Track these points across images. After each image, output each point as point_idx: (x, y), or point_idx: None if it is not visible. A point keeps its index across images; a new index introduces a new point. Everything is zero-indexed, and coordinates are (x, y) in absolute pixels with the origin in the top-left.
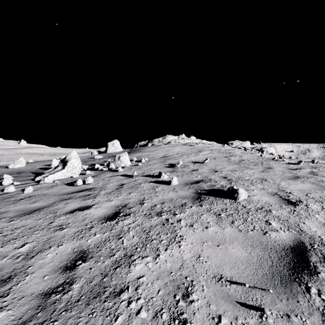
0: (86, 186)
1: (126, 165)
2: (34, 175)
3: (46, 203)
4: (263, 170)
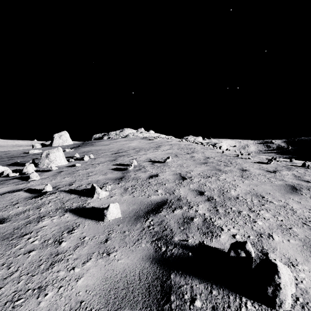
0: None
1: (52, 167)
2: None
3: None
4: (242, 175)
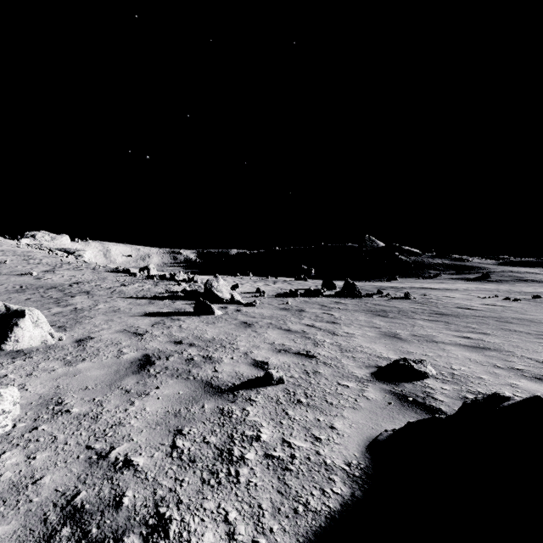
0: None
1: None
2: None
3: None
4: (53, 268)
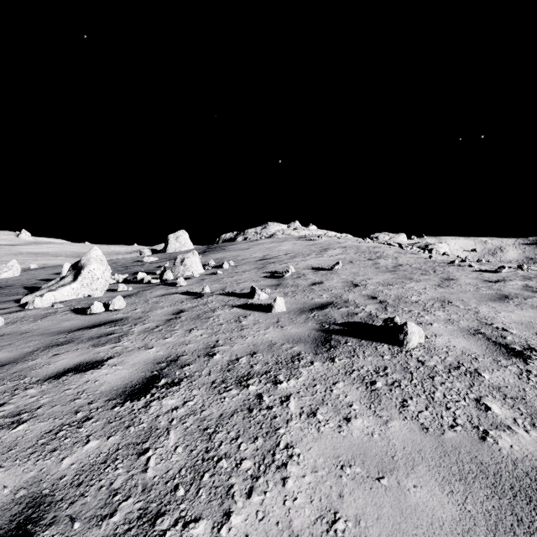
0: (110, 314)
1: (194, 274)
2: (26, 293)
3: (16, 354)
4: (441, 284)
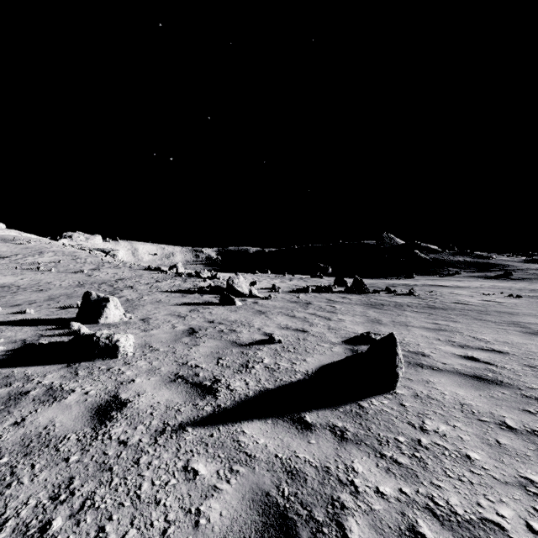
0: None
1: None
2: None
3: None
4: (98, 267)
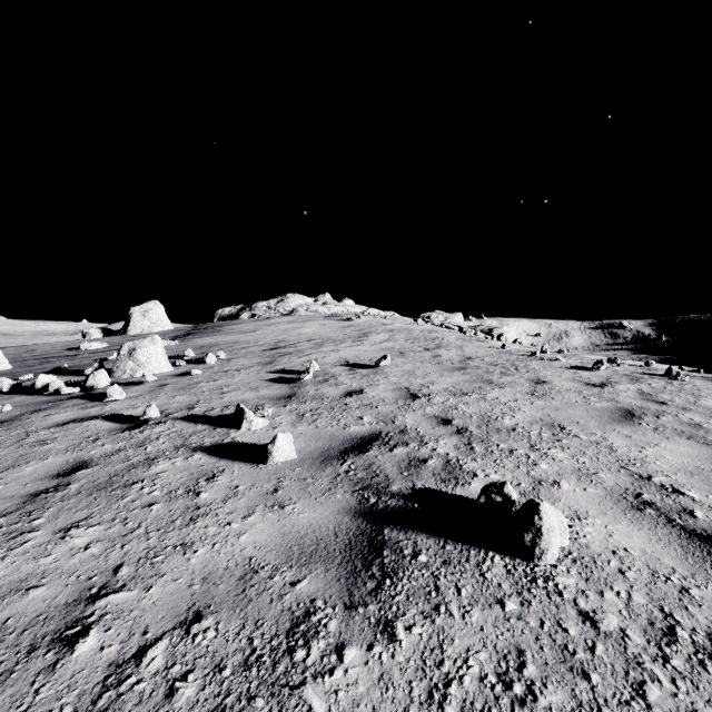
0: None
1: (146, 376)
2: None
3: None
4: (534, 391)
